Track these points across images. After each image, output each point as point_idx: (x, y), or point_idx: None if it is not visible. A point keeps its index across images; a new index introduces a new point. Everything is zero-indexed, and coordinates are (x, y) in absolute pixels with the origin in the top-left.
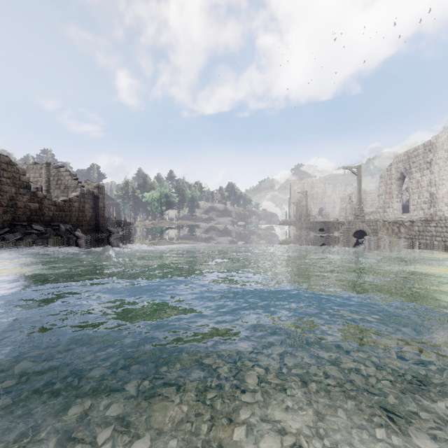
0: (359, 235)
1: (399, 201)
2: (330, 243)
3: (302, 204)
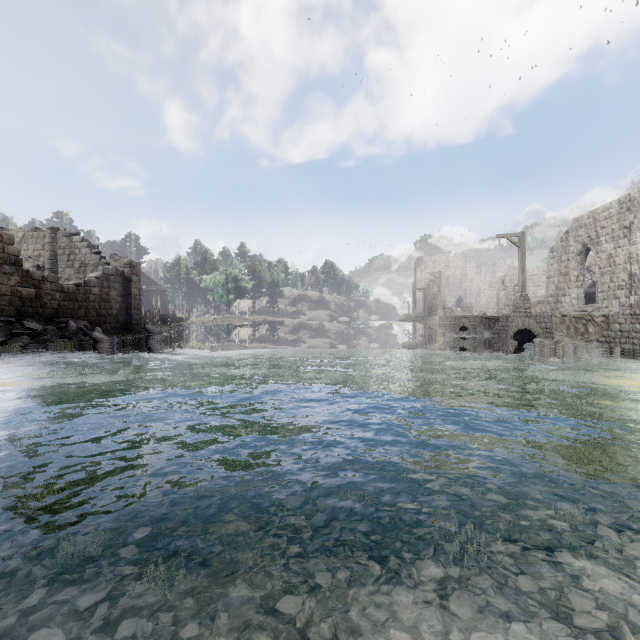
0: (522, 337)
1: (580, 287)
2: (480, 349)
3: (432, 290)
